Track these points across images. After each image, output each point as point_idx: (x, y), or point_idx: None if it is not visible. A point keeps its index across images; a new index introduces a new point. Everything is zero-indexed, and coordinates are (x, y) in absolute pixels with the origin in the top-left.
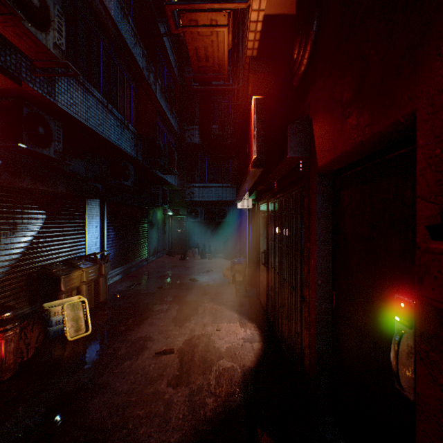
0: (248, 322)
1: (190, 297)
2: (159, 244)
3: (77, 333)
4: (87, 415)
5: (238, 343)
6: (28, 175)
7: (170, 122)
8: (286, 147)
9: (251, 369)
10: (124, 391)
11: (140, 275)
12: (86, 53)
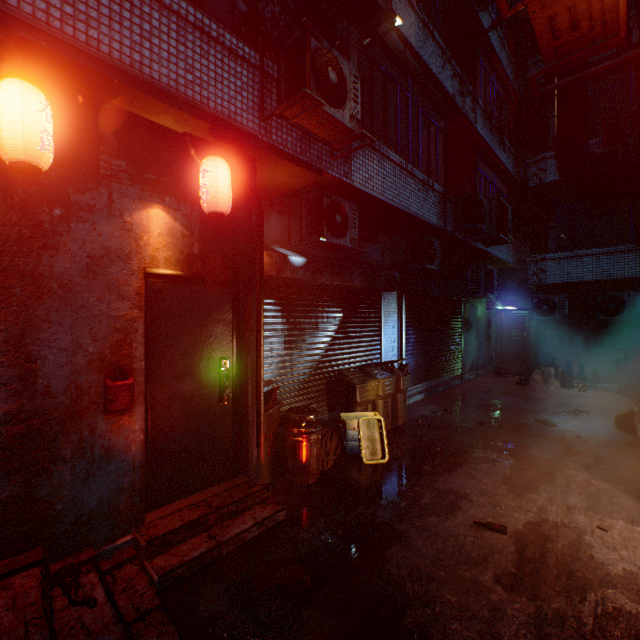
0: None
1: (536, 450)
2: (480, 356)
3: (372, 458)
4: (383, 563)
5: None
6: (327, 270)
7: (499, 160)
8: None
9: None
10: (427, 555)
11: (449, 399)
12: (381, 111)
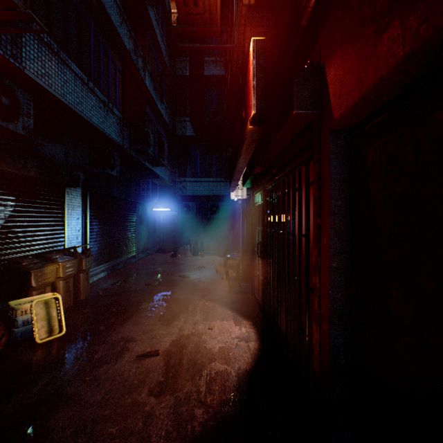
0: (243, 320)
1: (179, 294)
2: (149, 241)
3: (49, 335)
4: (46, 436)
5: (232, 343)
6: None
7: (161, 113)
8: (292, 101)
9: (248, 372)
10: (96, 403)
11: (127, 272)
12: (62, 21)
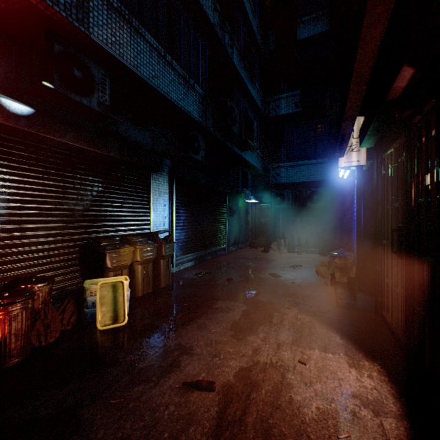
0: (364, 359)
1: (264, 296)
2: (240, 234)
3: (114, 322)
4: None
5: (344, 406)
6: (69, 131)
7: (251, 95)
8: None
9: None
10: None
11: (213, 264)
12: None
